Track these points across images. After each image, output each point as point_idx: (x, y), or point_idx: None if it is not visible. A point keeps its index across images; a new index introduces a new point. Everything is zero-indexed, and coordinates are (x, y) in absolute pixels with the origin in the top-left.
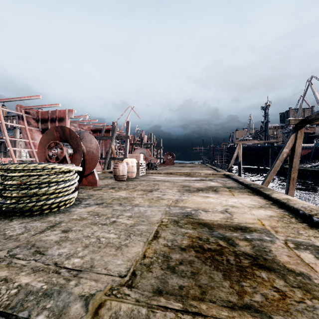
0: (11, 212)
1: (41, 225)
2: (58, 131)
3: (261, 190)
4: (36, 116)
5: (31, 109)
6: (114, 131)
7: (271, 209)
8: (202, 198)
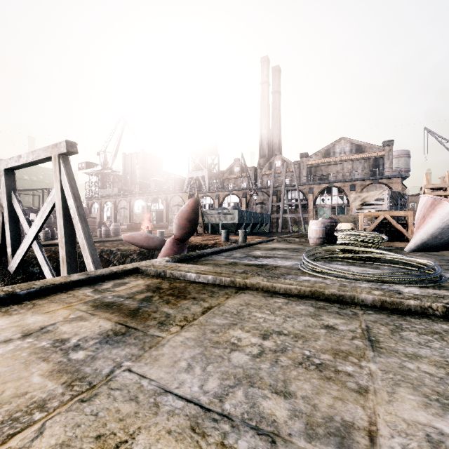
0: None
1: (400, 345)
2: None
3: None
4: None
5: None
6: None
7: None
8: None
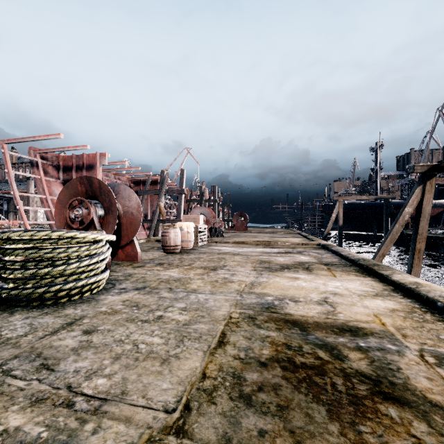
0: (13, 301)
1: (54, 322)
2: (83, 184)
3: (376, 269)
4: (56, 163)
5: (49, 153)
6: (164, 183)
7: (392, 298)
8: (288, 281)
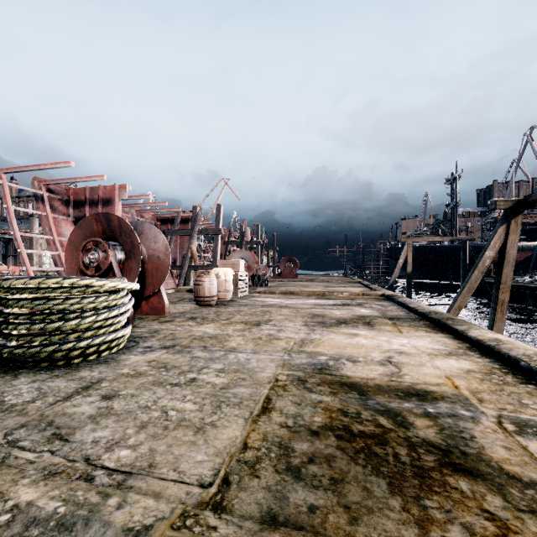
0: (17, 362)
1: (67, 386)
2: (100, 222)
3: (450, 324)
4: (66, 197)
5: (56, 184)
6: (196, 222)
7: (468, 357)
8: (346, 337)
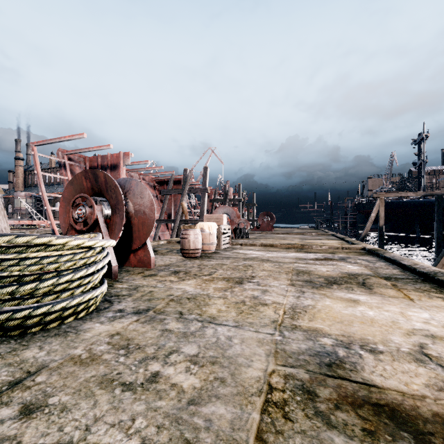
0: None
1: None
2: (88, 179)
3: None
4: (83, 164)
5: (76, 154)
6: (186, 182)
7: None
8: (345, 305)
